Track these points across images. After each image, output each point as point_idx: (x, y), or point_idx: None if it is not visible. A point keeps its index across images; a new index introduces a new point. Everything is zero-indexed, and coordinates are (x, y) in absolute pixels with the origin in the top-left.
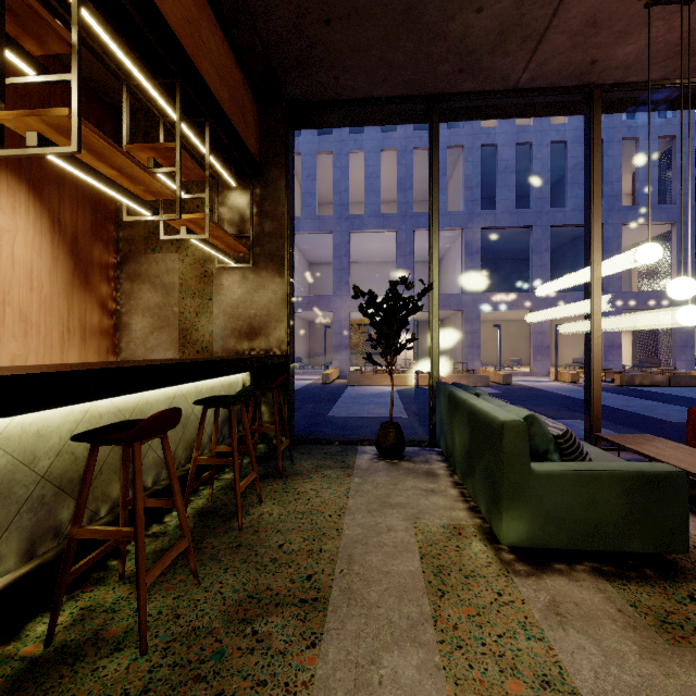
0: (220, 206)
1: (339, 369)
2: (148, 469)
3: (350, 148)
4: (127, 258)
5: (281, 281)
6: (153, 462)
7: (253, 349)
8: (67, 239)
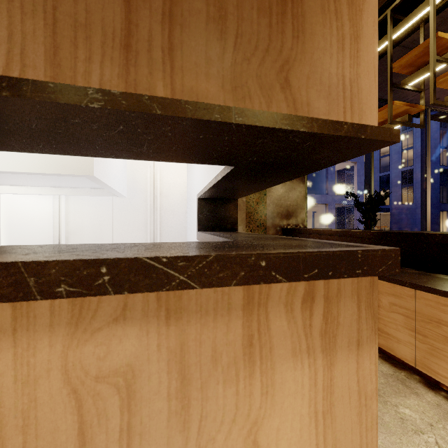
0: None
1: None
2: None
3: None
4: None
5: (303, 186)
6: None
7: (289, 224)
8: None
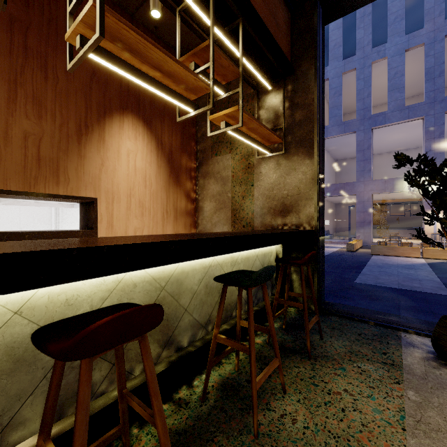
0: (259, 109)
1: (362, 240)
2: (184, 330)
3: (373, 60)
4: (201, 162)
5: (310, 162)
6: (189, 324)
7: (285, 224)
8: (166, 154)
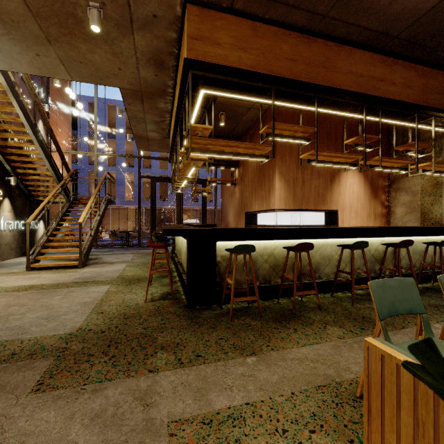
0: None
1: None
2: (402, 265)
3: None
4: (393, 181)
5: None
6: (405, 264)
7: None
8: (369, 180)
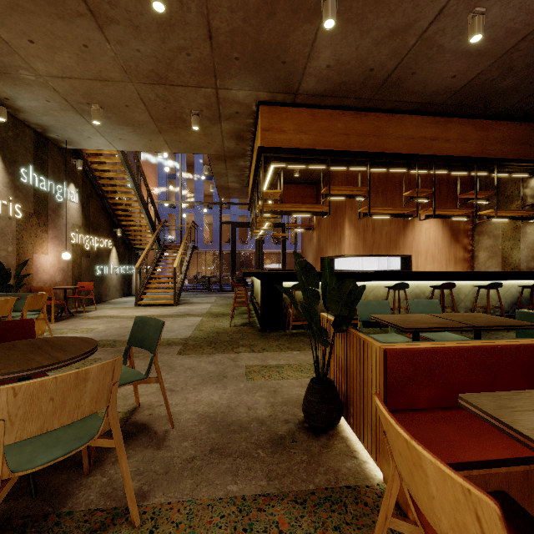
0: (524, 188)
1: None
2: (461, 308)
3: None
4: (476, 225)
5: None
6: (464, 307)
7: None
8: (448, 224)
